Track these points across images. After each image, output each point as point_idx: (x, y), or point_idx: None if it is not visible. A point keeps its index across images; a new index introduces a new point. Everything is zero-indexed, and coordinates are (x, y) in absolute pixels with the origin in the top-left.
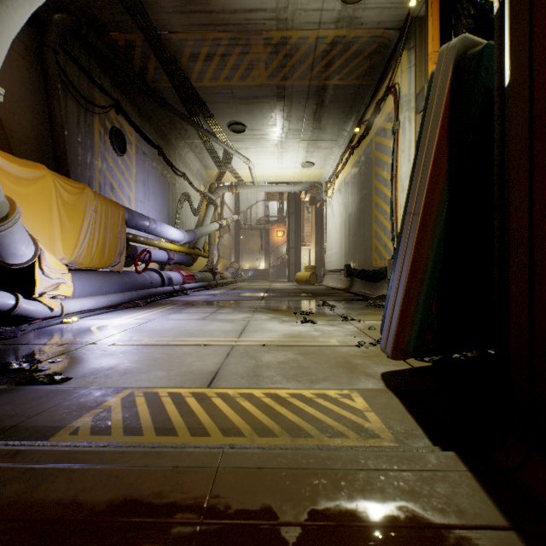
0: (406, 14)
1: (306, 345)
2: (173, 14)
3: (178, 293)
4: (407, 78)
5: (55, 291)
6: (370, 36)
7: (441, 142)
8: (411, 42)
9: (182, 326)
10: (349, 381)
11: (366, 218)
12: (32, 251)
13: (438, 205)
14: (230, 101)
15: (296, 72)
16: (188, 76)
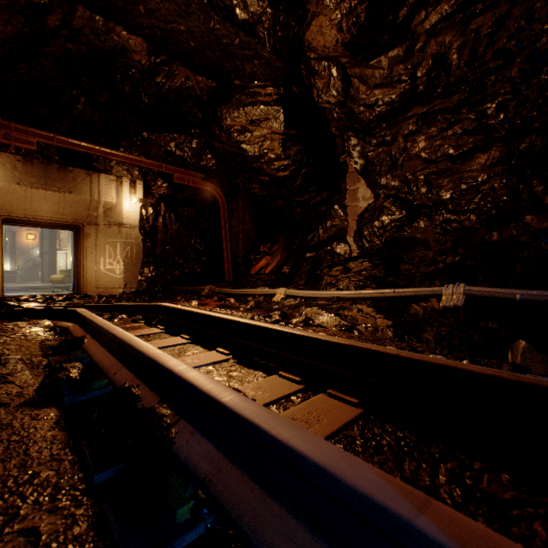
0: None
1: None
2: None
3: None
4: None
5: None
6: None
7: None
8: None
9: None
10: None
11: None
12: None
13: None
14: None
15: None
16: None
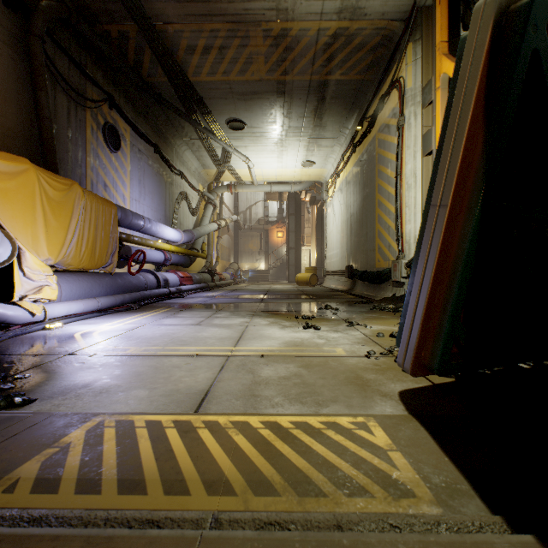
0: (412, 5)
1: (310, 356)
2: (168, 4)
3: (175, 295)
4: (412, 72)
5: (37, 294)
6: (374, 28)
7: (476, 118)
8: (417, 33)
9: (175, 332)
10: (362, 403)
11: (369, 218)
12: (7, 251)
13: (471, 194)
14: (229, 96)
15: (297, 67)
16: (185, 70)
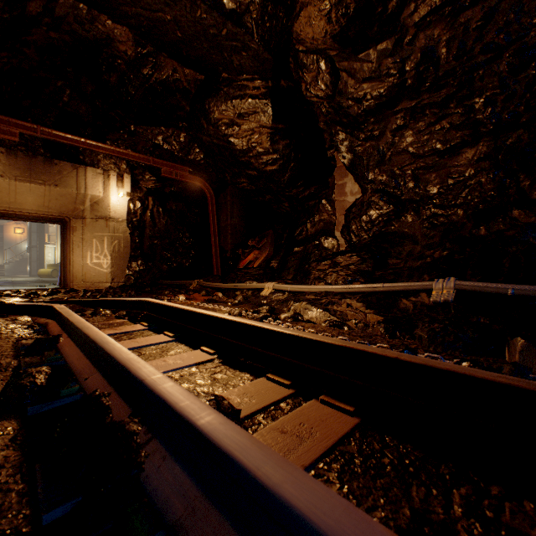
0: None
1: None
2: None
3: None
4: None
5: None
6: None
7: None
8: None
9: None
10: None
11: None
12: None
13: None
14: None
15: None
16: None
